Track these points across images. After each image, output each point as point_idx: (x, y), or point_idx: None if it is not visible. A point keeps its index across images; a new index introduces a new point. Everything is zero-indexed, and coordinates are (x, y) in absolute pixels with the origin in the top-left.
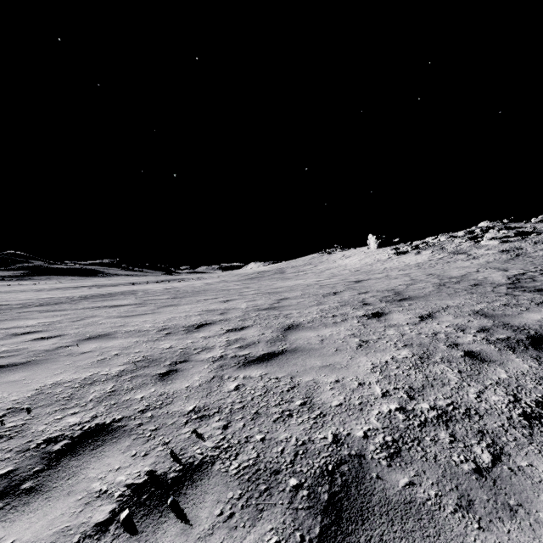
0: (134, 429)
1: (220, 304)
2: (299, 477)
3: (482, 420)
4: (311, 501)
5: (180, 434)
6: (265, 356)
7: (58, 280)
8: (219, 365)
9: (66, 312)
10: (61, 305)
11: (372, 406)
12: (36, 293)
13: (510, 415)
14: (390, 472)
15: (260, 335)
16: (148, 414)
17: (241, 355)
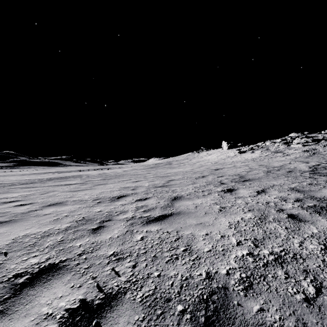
0: (73, 267)
1: (132, 183)
2: (183, 304)
3: (305, 262)
4: (193, 323)
5: (104, 271)
6: (160, 217)
7: (35, 168)
8: (130, 223)
9: (37, 188)
10: (35, 183)
11: (231, 252)
12: (20, 177)
13: (323, 258)
14: (246, 300)
15: (157, 203)
16: (84, 257)
17: (145, 216)
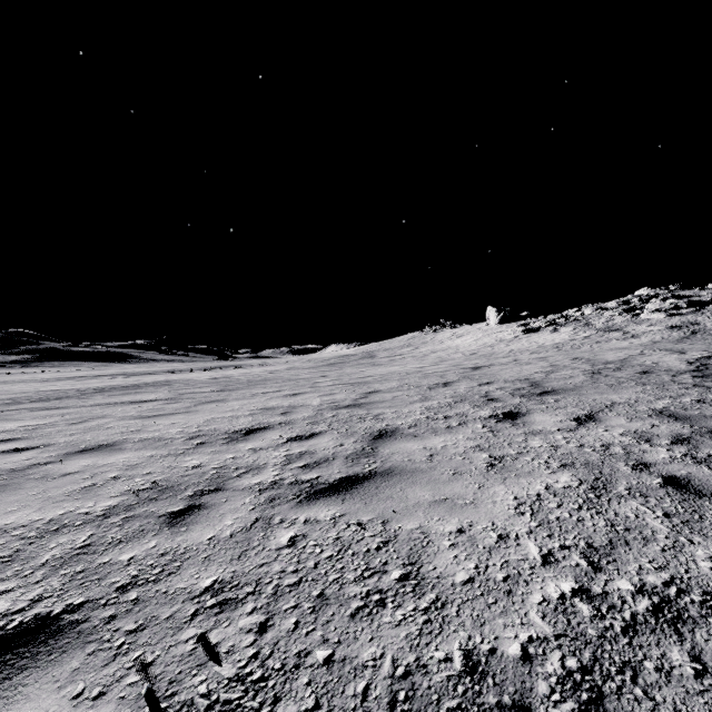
0: (97, 630)
1: (283, 399)
2: None
3: None
4: None
5: (176, 644)
6: (343, 483)
7: (76, 367)
8: (268, 497)
9: (66, 411)
10: (65, 400)
11: (529, 585)
12: (39, 385)
13: None
14: None
15: (337, 447)
16: (132, 595)
17: (305, 479)
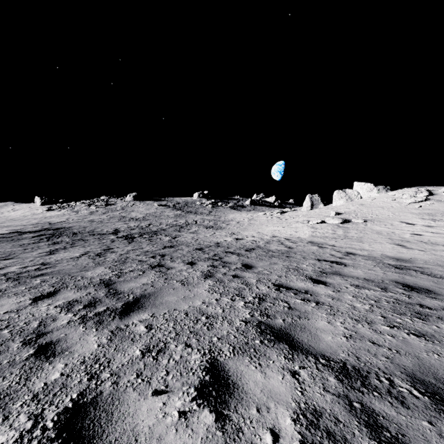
0: None
1: None
2: None
3: None
4: None
5: None
6: None
7: None
8: None
9: None
10: None
11: None
12: None
13: None
14: None
15: None
16: None
17: None
